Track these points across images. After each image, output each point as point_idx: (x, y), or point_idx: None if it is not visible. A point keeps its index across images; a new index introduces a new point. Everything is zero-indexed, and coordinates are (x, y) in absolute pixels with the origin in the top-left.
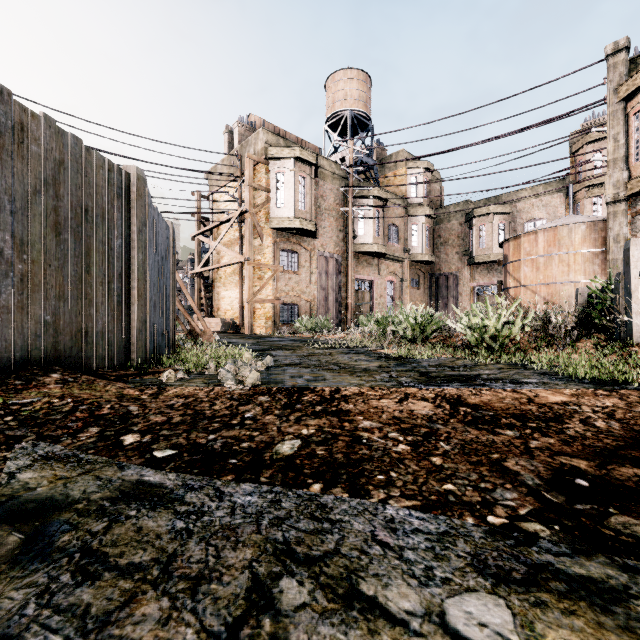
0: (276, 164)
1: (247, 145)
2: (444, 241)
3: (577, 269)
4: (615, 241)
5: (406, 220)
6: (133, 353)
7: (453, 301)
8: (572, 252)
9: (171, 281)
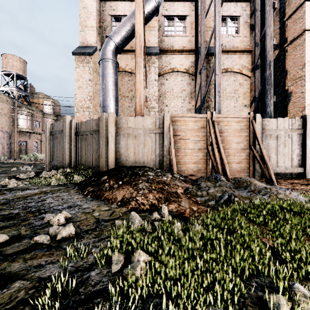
0: None
1: None
2: None
3: None
4: None
5: (43, 119)
6: None
7: None
8: None
9: None
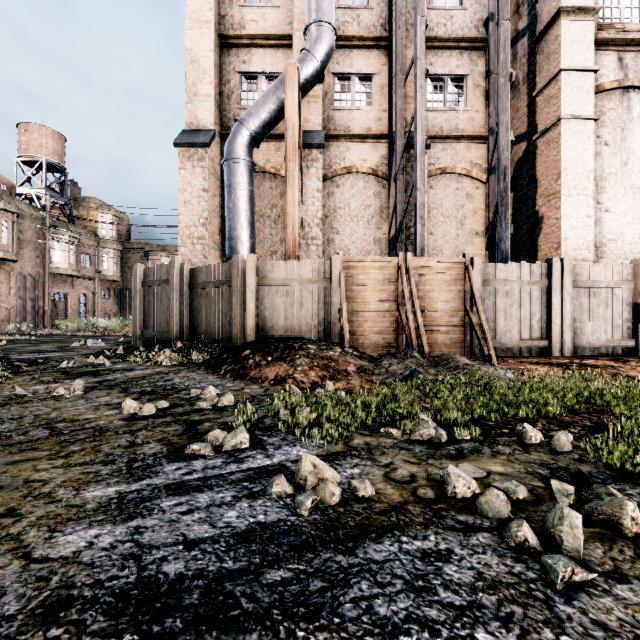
0: None
1: None
2: (130, 266)
3: None
4: None
5: (98, 250)
6: None
7: None
8: None
9: None
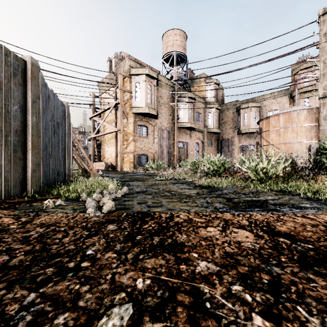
0: (135, 78)
1: (119, 67)
2: (225, 122)
3: (302, 135)
4: (324, 119)
5: (205, 110)
6: (28, 186)
7: (229, 153)
8: (299, 125)
9: (66, 139)
